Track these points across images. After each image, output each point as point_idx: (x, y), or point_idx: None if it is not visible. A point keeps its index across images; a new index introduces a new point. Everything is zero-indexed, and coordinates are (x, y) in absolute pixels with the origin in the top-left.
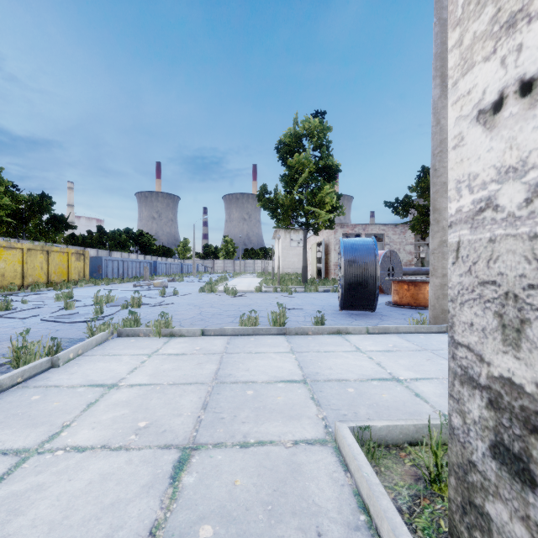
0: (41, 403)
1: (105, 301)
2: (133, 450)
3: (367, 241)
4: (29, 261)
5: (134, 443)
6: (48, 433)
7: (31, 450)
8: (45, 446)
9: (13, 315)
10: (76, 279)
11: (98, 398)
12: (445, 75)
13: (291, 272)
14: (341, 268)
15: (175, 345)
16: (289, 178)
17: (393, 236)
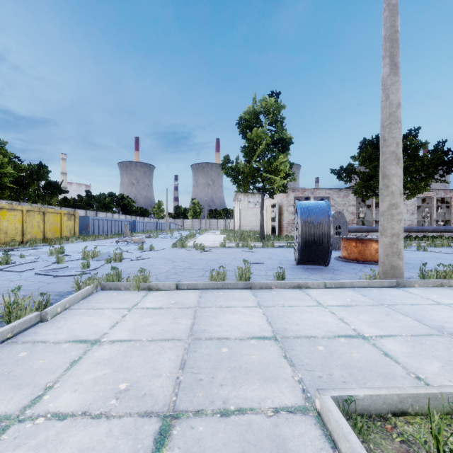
0: (27, 361)
1: (91, 256)
2: (113, 419)
3: (321, 204)
4: (27, 221)
5: (114, 409)
6: (31, 396)
7: (12, 417)
8: (27, 412)
9: (11, 269)
10: (68, 236)
11: (81, 356)
12: (393, 54)
13: (249, 230)
14: (298, 228)
15: (152, 299)
16: (249, 149)
17: (338, 199)
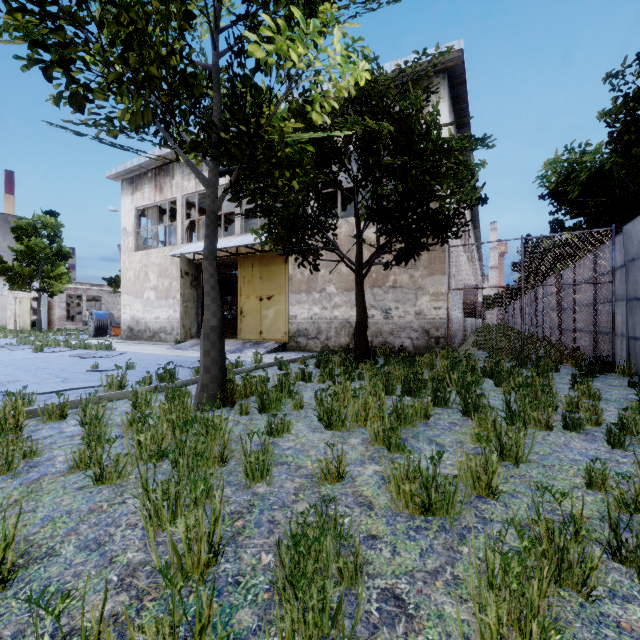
0: None
1: None
2: None
3: (104, 313)
4: None
5: None
6: None
7: None
8: None
9: None
10: None
11: None
12: None
13: None
14: (95, 322)
15: None
16: (29, 256)
17: (109, 298)
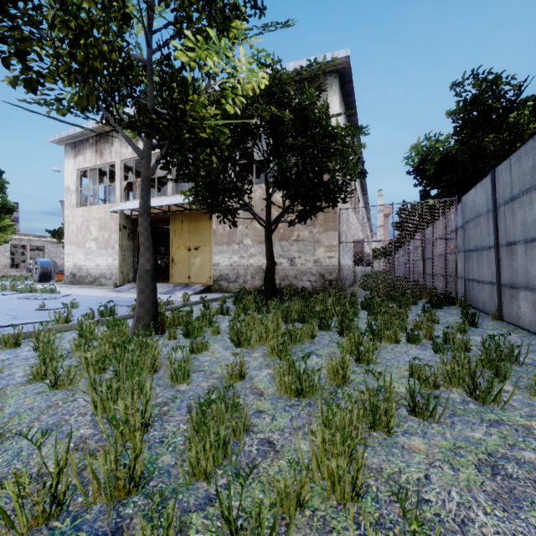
0: None
1: None
2: None
3: (48, 261)
4: None
5: None
6: None
7: None
8: None
9: None
10: None
11: None
12: None
13: None
14: (39, 269)
15: None
16: None
17: (52, 248)
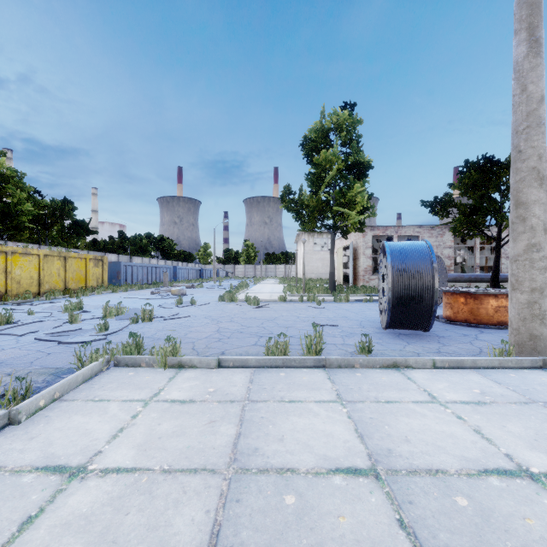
0: None
1: (115, 313)
2: None
3: (420, 245)
4: (45, 268)
5: None
6: None
7: None
8: None
9: (10, 331)
10: (95, 286)
11: (45, 505)
12: (534, 26)
13: (314, 278)
14: (388, 279)
15: (182, 384)
16: (315, 177)
17: (430, 239)
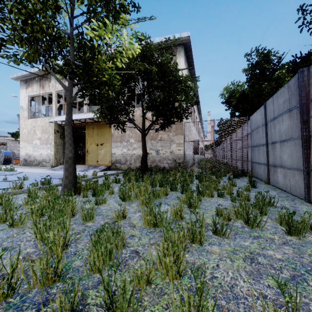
0: None
1: None
2: None
3: (9, 151)
4: None
5: None
6: None
7: None
8: None
9: None
10: None
11: None
12: None
13: None
14: (3, 156)
15: None
16: None
17: (12, 144)
